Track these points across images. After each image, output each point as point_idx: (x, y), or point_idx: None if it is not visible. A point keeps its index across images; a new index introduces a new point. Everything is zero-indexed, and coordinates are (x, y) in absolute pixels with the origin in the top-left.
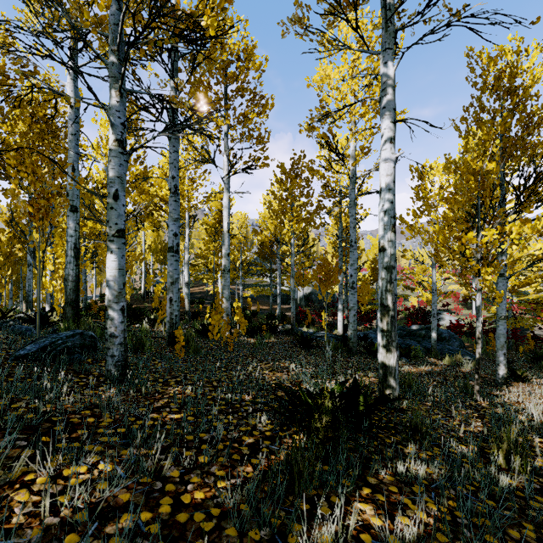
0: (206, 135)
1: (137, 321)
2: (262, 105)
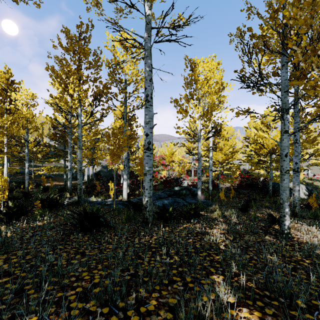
0: None
1: None
2: None
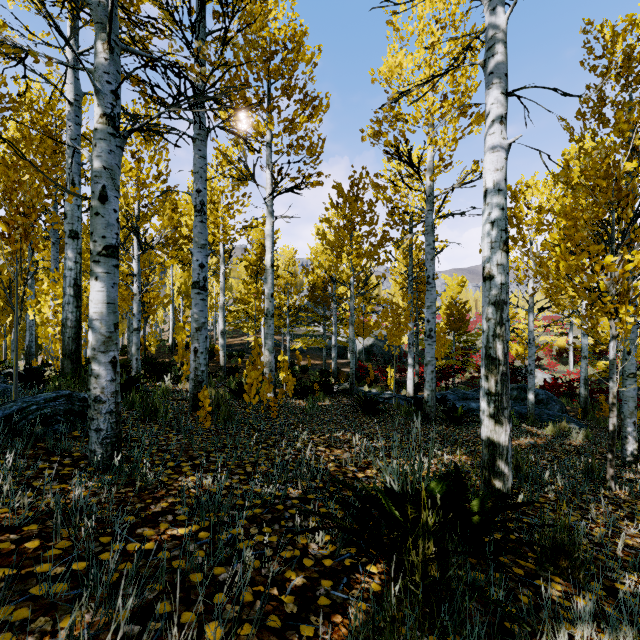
0: (242, 137)
1: (158, 378)
2: (314, 107)
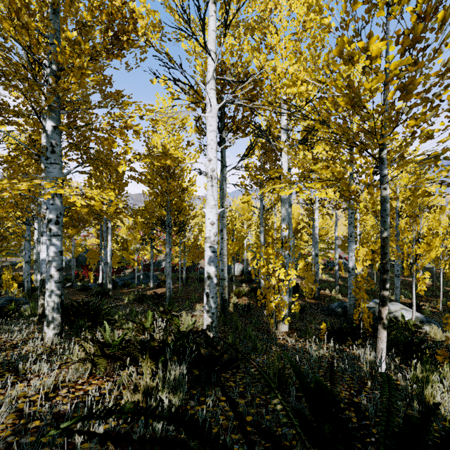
0: None
1: None
2: None
